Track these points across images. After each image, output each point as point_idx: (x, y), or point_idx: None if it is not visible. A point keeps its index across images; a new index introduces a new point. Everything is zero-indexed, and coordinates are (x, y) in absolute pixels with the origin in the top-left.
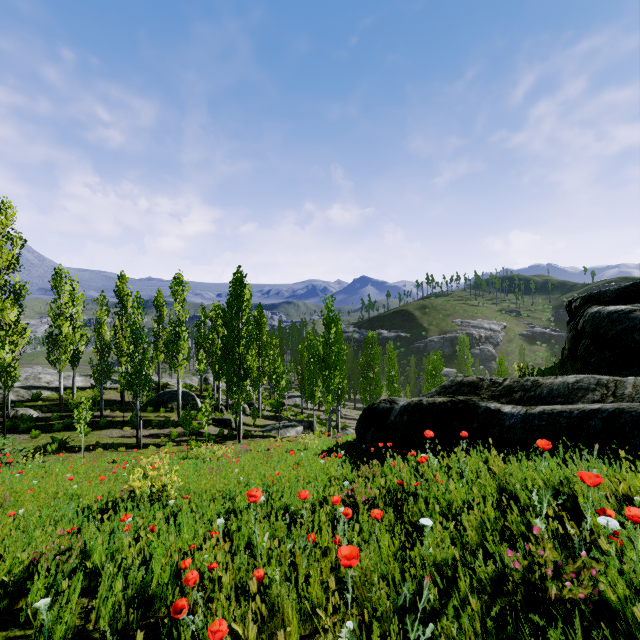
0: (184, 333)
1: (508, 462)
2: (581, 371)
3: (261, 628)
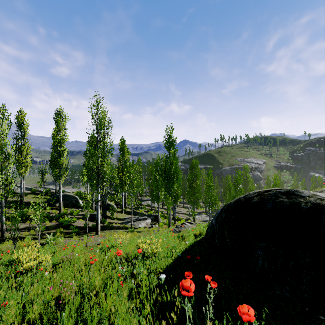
0: (63, 151)
1: None
2: None
3: None
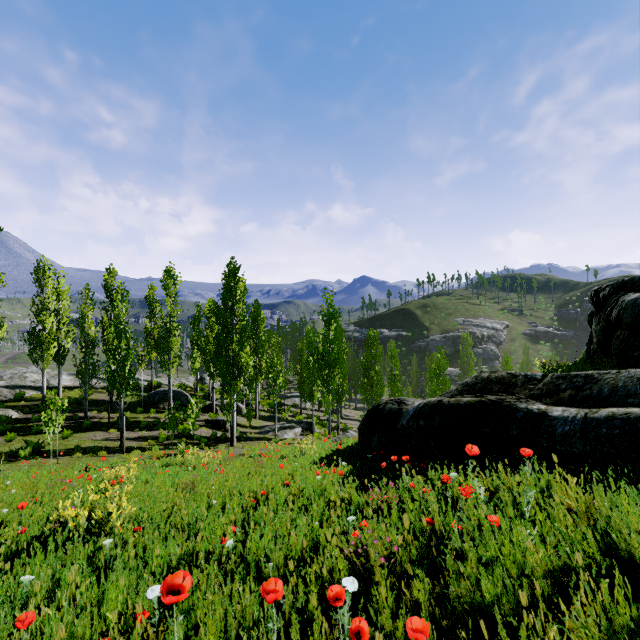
0: (176, 329)
1: (579, 488)
2: (619, 367)
3: None
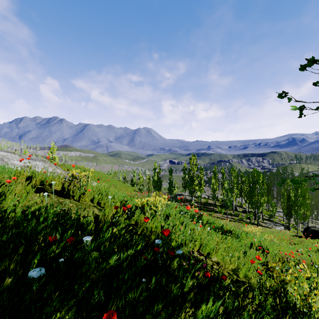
0: (235, 186)
1: None
2: None
3: (279, 240)
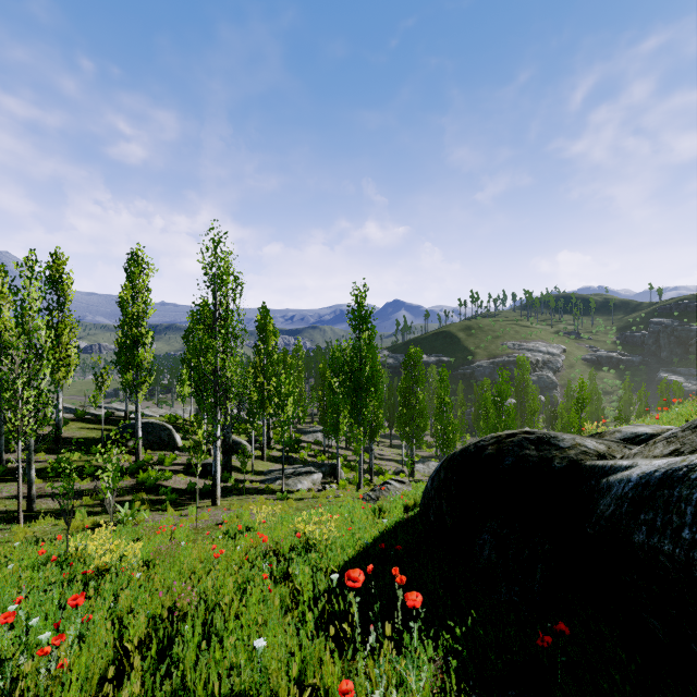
0: (144, 336)
1: None
2: None
3: None
